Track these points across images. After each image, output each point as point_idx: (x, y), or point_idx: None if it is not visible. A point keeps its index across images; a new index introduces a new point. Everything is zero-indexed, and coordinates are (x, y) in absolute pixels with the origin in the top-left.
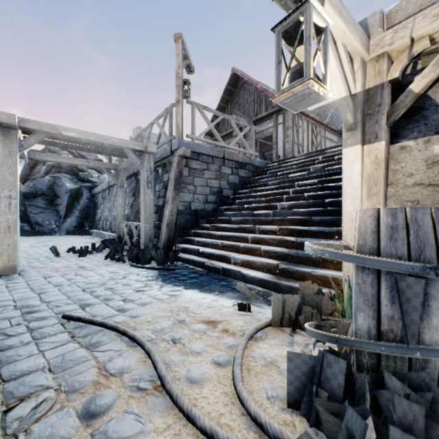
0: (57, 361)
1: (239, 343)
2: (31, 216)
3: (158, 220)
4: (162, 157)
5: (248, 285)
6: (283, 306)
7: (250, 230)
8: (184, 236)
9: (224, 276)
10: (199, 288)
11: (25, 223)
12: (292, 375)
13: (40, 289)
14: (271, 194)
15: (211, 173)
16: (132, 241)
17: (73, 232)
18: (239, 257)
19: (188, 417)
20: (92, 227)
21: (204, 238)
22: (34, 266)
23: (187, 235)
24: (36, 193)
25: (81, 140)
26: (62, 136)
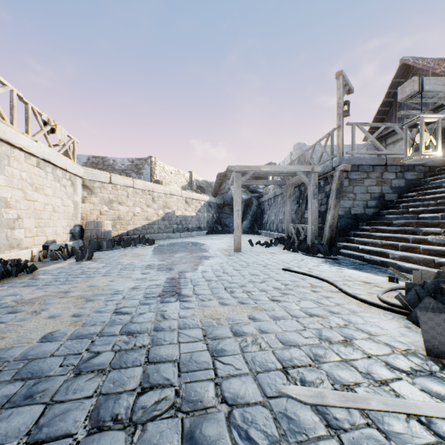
0: (291, 280)
1: (383, 288)
2: (222, 220)
3: (321, 223)
4: (324, 172)
5: (403, 273)
6: (421, 277)
7: (412, 231)
8: (344, 236)
9: (381, 266)
10: (359, 270)
11: (218, 225)
12: (407, 292)
13: (260, 259)
14: (444, 197)
15: (371, 181)
16: (298, 239)
17: (247, 232)
18: (396, 253)
19: (354, 296)
20: (261, 228)
21: (364, 238)
22: (245, 250)
23: (347, 235)
24: (224, 203)
25: (270, 172)
26: (261, 171)
